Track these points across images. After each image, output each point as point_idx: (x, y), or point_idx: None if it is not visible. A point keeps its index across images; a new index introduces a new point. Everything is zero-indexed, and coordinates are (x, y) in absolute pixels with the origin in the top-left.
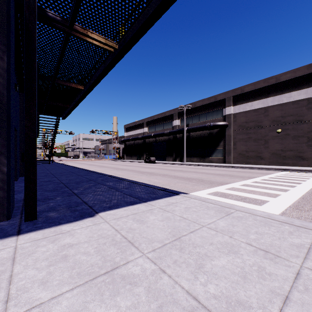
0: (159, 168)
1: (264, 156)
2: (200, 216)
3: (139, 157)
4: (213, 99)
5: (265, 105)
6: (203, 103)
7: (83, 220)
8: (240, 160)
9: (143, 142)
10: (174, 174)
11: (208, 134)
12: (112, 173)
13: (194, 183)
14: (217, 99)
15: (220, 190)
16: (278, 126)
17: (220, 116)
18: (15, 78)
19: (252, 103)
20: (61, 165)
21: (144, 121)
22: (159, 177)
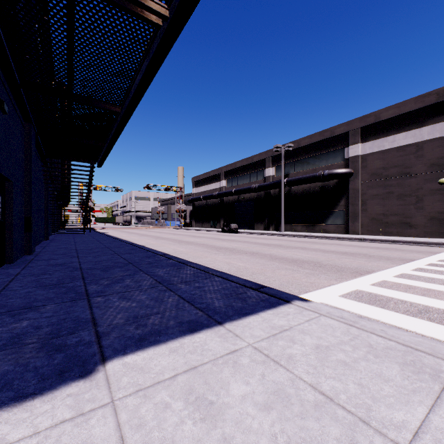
0: (244, 242)
1: (416, 223)
2: (369, 388)
3: (214, 223)
4: (328, 134)
5: (417, 139)
6: (312, 140)
7: (55, 393)
8: (374, 228)
9: (220, 201)
10: (269, 251)
11: (320, 189)
12: (170, 250)
13: (308, 269)
14: (335, 133)
15: (363, 288)
16: (441, 172)
17: (339, 160)
18: (3, 91)
19: (395, 137)
20: (98, 236)
21: (221, 171)
22: (245, 258)
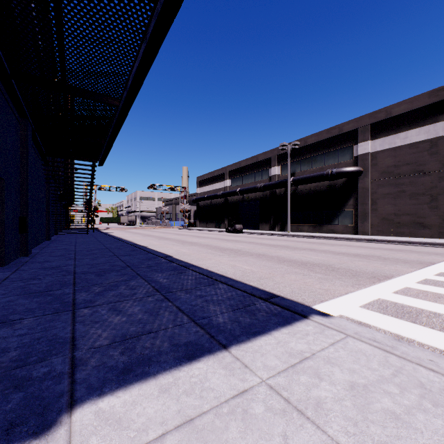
0: (250, 242)
1: (429, 223)
2: None
3: (218, 223)
4: (336, 131)
5: (431, 135)
6: (319, 138)
7: None
8: (384, 229)
9: (224, 201)
10: (276, 253)
11: (327, 188)
12: (173, 251)
13: (320, 274)
14: (343, 130)
15: (385, 297)
16: None
17: (347, 158)
18: None
19: (407, 134)
20: (101, 237)
21: (226, 170)
22: (250, 260)
